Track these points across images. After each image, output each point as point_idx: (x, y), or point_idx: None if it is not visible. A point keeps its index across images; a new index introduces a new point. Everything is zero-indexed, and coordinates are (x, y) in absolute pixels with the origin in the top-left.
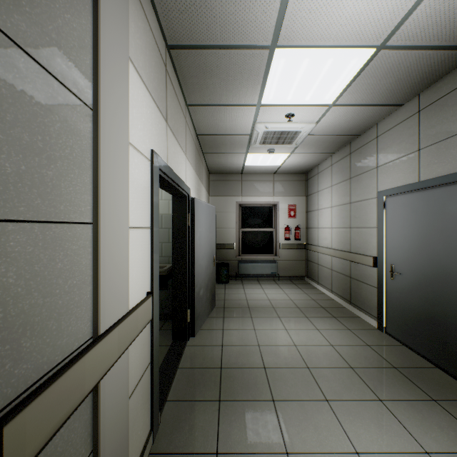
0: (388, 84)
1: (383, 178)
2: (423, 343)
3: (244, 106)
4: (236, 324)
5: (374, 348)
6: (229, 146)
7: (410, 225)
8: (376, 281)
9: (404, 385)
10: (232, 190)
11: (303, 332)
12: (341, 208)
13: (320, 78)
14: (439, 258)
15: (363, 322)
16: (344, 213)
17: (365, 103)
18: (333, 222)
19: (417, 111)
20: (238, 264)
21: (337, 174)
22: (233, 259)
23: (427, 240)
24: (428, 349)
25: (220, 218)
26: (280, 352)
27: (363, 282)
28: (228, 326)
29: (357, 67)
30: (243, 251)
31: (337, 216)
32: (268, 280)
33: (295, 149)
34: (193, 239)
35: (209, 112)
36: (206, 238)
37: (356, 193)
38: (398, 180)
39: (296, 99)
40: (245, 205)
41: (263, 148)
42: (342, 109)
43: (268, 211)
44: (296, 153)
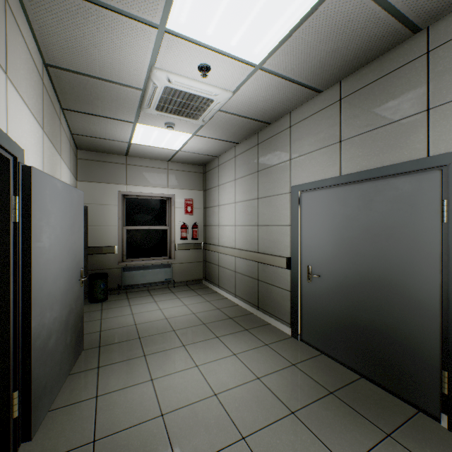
0: (325, 53)
1: (298, 172)
2: (346, 351)
3: (137, 20)
4: (121, 377)
5: (301, 368)
6: (109, 103)
7: (330, 223)
8: (290, 284)
9: (354, 422)
10: (113, 175)
11: (220, 364)
12: (247, 204)
13: (260, 5)
14: (365, 259)
15: (276, 330)
16: (251, 209)
17: (292, 77)
18: (237, 219)
19: (338, 99)
20: (122, 273)
21: (242, 167)
22: (115, 267)
23: (351, 239)
24: (353, 358)
25: (94, 212)
26: (198, 418)
27: (274, 285)
28: (107, 386)
29: (309, 3)
30: (129, 255)
31: (242, 213)
32: (161, 288)
33: (199, 129)
34: (29, 248)
35: (67, 11)
36: (63, 244)
37: (265, 187)
38: (315, 174)
39: (219, 37)
40: (131, 196)
41: (160, 120)
42: (267, 78)
43: (162, 205)
44: (200, 135)
